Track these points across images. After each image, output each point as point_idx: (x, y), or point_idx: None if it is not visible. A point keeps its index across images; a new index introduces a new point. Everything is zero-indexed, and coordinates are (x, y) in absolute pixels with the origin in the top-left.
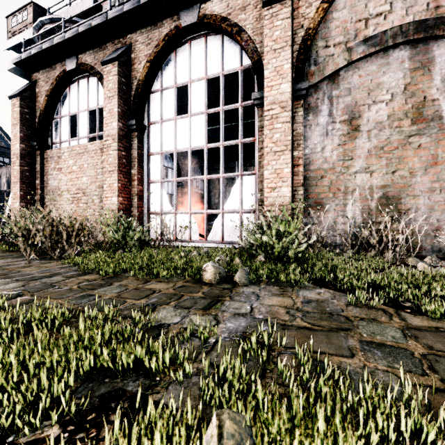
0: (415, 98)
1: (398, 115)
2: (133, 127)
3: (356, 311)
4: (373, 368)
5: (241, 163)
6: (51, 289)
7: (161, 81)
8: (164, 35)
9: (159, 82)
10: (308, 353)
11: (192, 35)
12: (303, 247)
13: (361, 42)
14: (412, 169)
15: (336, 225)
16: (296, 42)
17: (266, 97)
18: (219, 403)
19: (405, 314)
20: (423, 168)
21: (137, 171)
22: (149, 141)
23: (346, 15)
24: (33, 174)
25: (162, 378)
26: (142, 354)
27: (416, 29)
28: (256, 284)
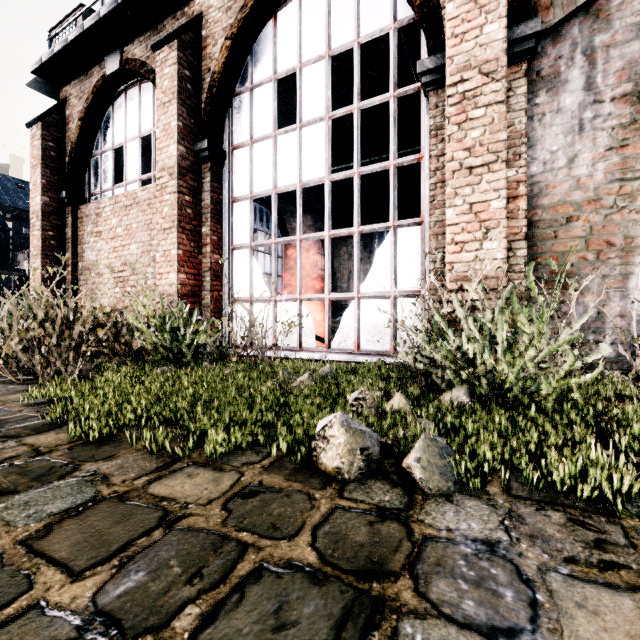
0: None
1: None
2: (203, 154)
3: None
4: None
5: (394, 205)
6: None
7: (251, 72)
8: None
9: (248, 75)
10: None
11: None
12: (589, 376)
13: None
14: None
15: (604, 320)
16: None
17: (451, 58)
18: None
19: None
20: None
21: (211, 229)
22: (232, 178)
23: None
24: (61, 242)
25: None
26: None
27: None
28: (479, 493)
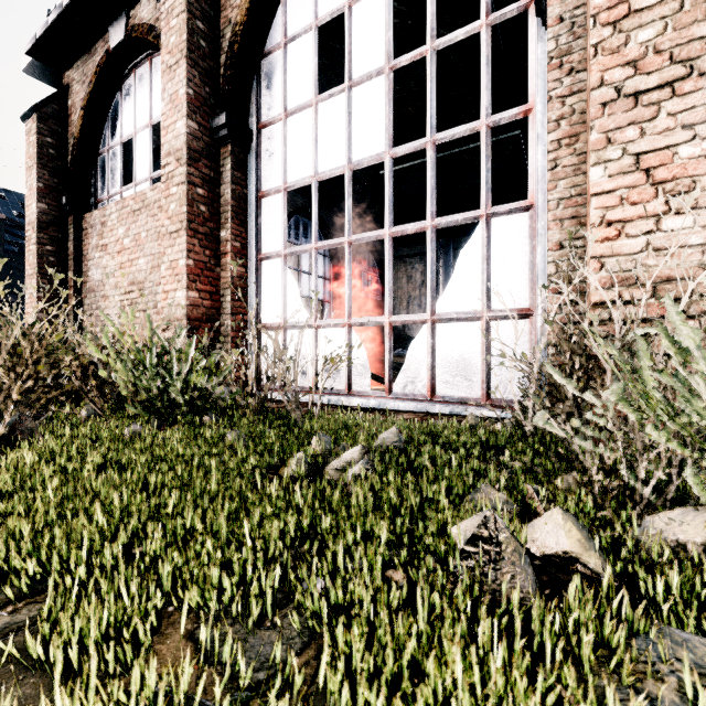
0: None
1: None
2: (222, 132)
3: None
4: None
5: (487, 183)
6: None
7: (285, 21)
8: None
9: (280, 26)
10: None
11: None
12: None
13: None
14: None
15: None
16: None
17: None
18: None
19: None
20: None
21: (232, 232)
22: (260, 166)
23: None
24: (62, 259)
25: None
26: None
27: None
28: None
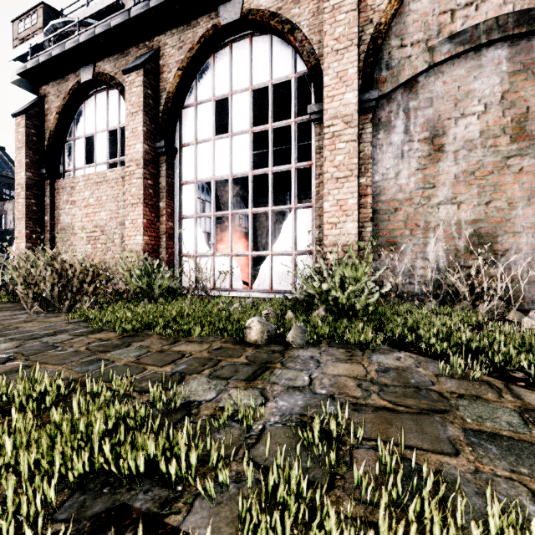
0: (515, 109)
1: (494, 131)
2: (161, 150)
3: (451, 384)
4: (490, 474)
5: (294, 194)
6: (52, 351)
7: (196, 93)
8: (199, 37)
9: (193, 94)
10: (397, 453)
11: (234, 35)
12: (375, 298)
13: (446, 40)
14: (512, 199)
15: (414, 270)
16: (363, 41)
17: (326, 110)
18: (268, 532)
19: (518, 389)
20: (526, 198)
21: (166, 204)
22: (182, 167)
23: (427, 6)
24: (41, 208)
25: (185, 487)
26: (157, 453)
27: (517, 21)
28: (316, 346)
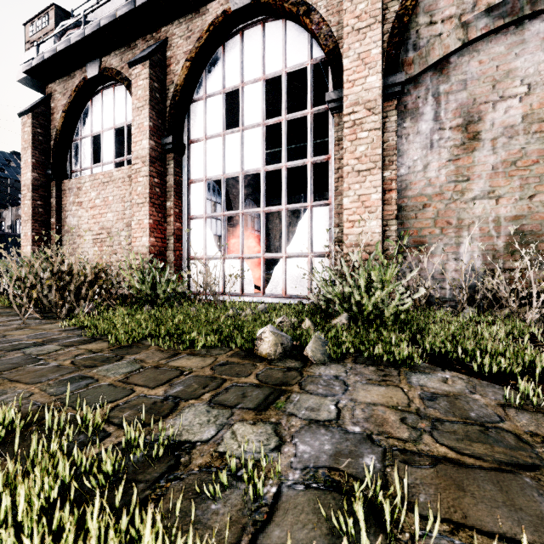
0: None
1: (539, 115)
2: (168, 146)
3: (526, 420)
4: None
5: (310, 190)
6: (31, 366)
7: (205, 85)
8: (208, 24)
9: (202, 87)
10: None
11: (246, 22)
12: (407, 305)
13: (482, 13)
14: None
15: (445, 273)
16: (387, 19)
17: (346, 96)
18: None
19: None
20: None
21: (174, 203)
22: (190, 165)
23: None
24: (47, 210)
25: None
26: None
27: None
28: (339, 362)
